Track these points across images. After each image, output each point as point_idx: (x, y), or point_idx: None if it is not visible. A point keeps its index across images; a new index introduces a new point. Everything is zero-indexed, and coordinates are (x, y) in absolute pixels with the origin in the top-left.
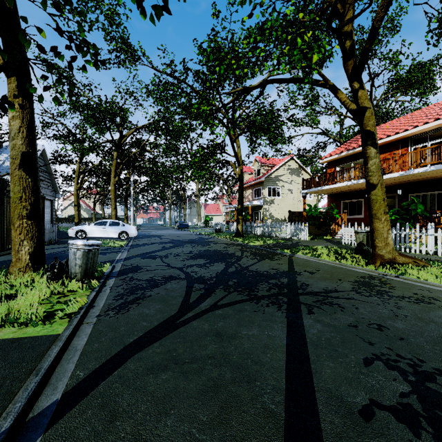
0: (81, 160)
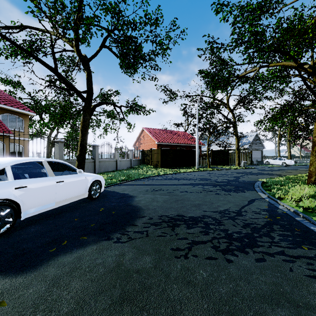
0: (280, 129)
